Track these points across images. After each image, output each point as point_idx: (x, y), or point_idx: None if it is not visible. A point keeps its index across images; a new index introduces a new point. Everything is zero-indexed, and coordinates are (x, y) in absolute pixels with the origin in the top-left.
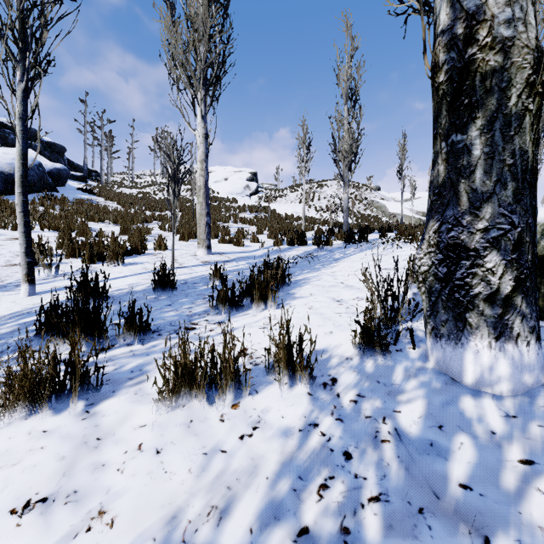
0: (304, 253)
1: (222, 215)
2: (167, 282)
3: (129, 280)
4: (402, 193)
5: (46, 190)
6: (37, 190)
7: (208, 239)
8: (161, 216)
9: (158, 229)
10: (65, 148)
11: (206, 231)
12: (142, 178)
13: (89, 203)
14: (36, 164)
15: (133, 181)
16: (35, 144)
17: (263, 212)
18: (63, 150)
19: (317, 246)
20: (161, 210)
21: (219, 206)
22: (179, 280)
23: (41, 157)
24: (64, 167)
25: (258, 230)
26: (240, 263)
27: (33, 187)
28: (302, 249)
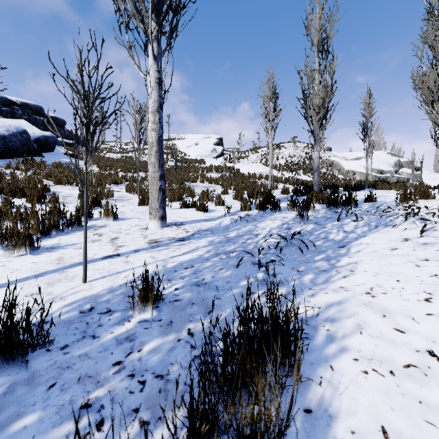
0: (283, 226)
1: (190, 175)
2: (17, 344)
3: (0, 299)
4: (367, 151)
5: (25, 155)
6: (21, 155)
7: (162, 208)
8: (132, 177)
9: (124, 191)
10: (65, 121)
11: (159, 198)
12: (129, 145)
13: (65, 166)
14: (19, 131)
15: (121, 147)
16: (40, 118)
17: (227, 171)
18: (63, 123)
19: (299, 217)
20: (135, 171)
21: (189, 166)
22: (86, 297)
23: (31, 126)
24: (52, 135)
25: (224, 190)
26: (199, 242)
27: (15, 152)
28: (277, 218)
